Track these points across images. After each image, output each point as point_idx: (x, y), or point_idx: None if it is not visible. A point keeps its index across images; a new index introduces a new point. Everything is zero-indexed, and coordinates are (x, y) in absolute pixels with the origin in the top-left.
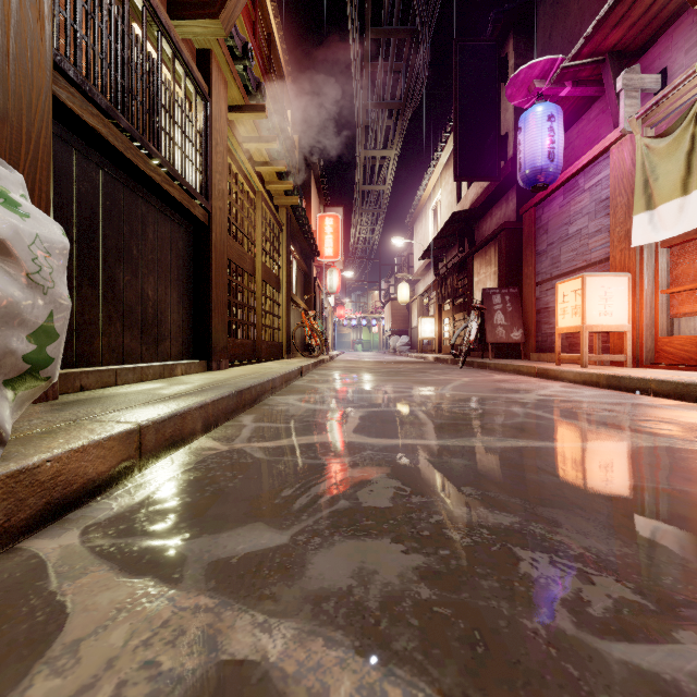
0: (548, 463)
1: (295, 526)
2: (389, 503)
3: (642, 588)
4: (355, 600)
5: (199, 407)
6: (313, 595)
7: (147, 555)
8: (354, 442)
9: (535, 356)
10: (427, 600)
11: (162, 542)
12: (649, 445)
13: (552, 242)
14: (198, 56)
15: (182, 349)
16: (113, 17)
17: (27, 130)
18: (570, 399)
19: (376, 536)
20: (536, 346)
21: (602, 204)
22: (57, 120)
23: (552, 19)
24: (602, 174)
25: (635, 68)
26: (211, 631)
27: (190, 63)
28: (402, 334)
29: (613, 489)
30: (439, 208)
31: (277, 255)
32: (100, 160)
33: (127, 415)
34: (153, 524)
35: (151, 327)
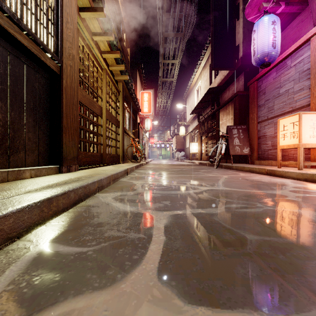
0: None
1: None
2: None
3: None
4: None
5: None
6: None
7: None
8: None
9: (257, 162)
10: None
11: None
12: None
13: (268, 99)
14: None
15: (38, 158)
16: None
17: None
18: None
19: None
20: (257, 157)
21: (304, 73)
22: None
23: None
24: (304, 55)
25: None
26: None
27: None
28: (181, 151)
29: None
30: (200, 89)
31: (116, 107)
32: None
33: None
34: None
35: (2, 141)
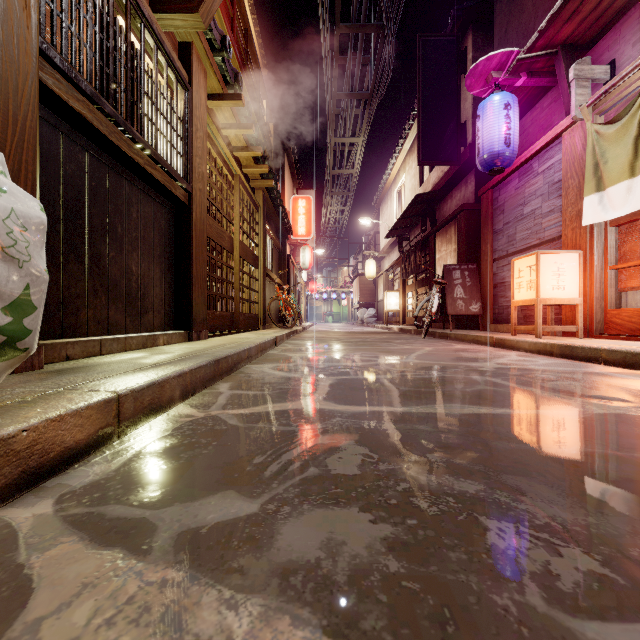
0: (509, 430)
1: (265, 494)
2: (357, 471)
3: (610, 560)
4: (323, 574)
5: (177, 376)
6: (281, 568)
7: (118, 525)
8: (324, 409)
9: (492, 327)
10: (395, 574)
11: (134, 511)
12: (604, 412)
13: (508, 221)
14: (180, 47)
15: (164, 320)
16: (98, 9)
17: (14, 113)
18: (526, 367)
19: (344, 504)
20: (493, 318)
21: (555, 186)
22: (44, 105)
23: (508, 15)
24: (555, 159)
25: (586, 59)
26: (177, 608)
27: (171, 54)
28: (369, 307)
29: (573, 456)
30: (403, 191)
31: (253, 233)
32: (86, 143)
33: (107, 384)
34: (126, 492)
35: (135, 300)
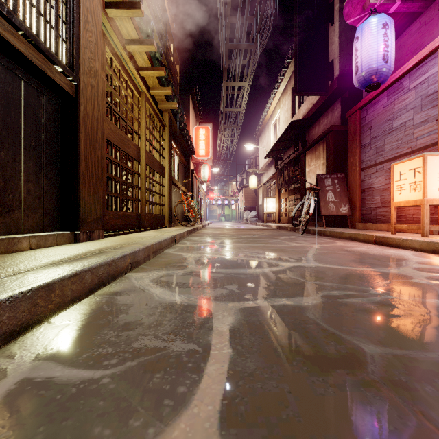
0: None
1: None
2: None
3: None
4: None
5: None
6: None
7: None
8: None
9: (360, 226)
10: None
11: None
12: None
13: (376, 135)
14: None
15: (43, 220)
16: None
17: None
18: None
19: None
20: (360, 218)
21: (429, 98)
22: None
23: None
24: (429, 73)
25: None
26: None
27: None
28: (251, 210)
29: None
30: (278, 123)
31: (160, 148)
32: None
33: None
34: None
35: None
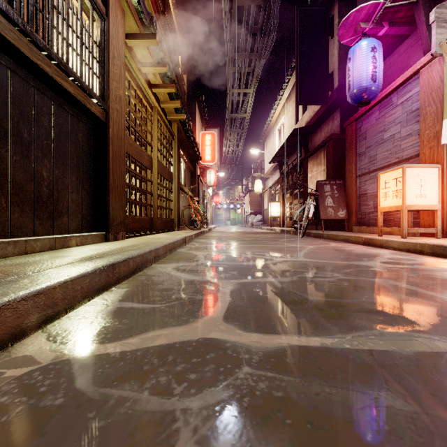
0: None
1: None
2: None
3: None
4: None
5: (34, 295)
6: None
7: None
8: (225, 343)
9: (356, 229)
10: None
11: None
12: None
13: (370, 145)
14: None
15: (82, 223)
16: None
17: None
18: (413, 267)
19: None
20: (356, 222)
21: (413, 114)
22: None
23: None
24: (413, 91)
25: (444, 4)
26: None
27: None
28: (257, 214)
29: None
30: (282, 129)
31: (170, 156)
32: None
33: None
34: None
35: (46, 204)
